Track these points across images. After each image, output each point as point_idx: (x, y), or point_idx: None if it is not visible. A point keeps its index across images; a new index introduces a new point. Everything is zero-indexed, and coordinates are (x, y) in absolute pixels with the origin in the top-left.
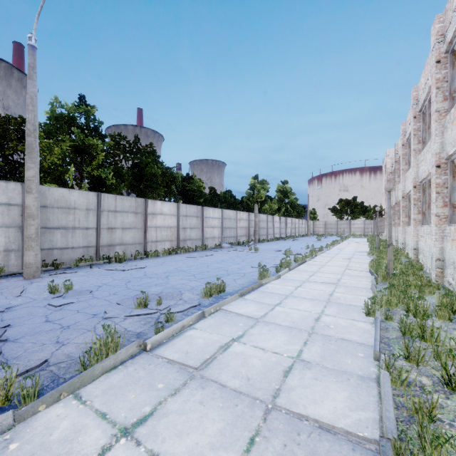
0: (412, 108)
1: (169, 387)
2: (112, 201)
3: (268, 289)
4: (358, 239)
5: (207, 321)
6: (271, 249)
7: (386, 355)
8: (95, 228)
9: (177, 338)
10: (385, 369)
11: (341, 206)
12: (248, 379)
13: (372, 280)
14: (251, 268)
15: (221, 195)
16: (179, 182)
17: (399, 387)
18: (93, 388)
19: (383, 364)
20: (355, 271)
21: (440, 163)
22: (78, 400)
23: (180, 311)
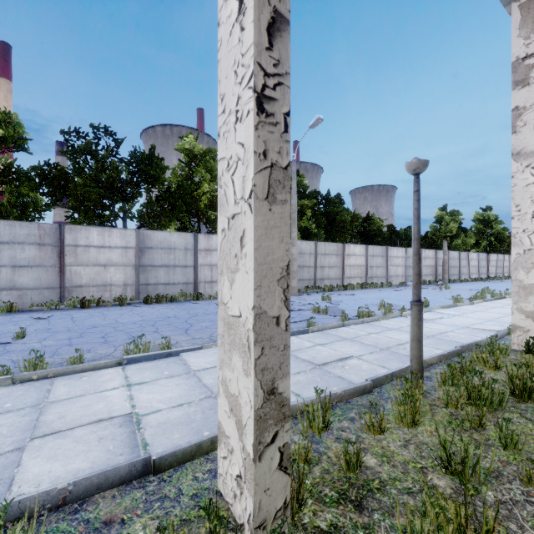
0: None
1: None
2: (323, 247)
3: (463, 308)
4: None
5: (425, 314)
6: (464, 289)
7: None
8: (314, 266)
9: None
10: None
11: None
12: (454, 324)
13: None
14: (445, 299)
15: (401, 232)
16: (359, 223)
17: None
18: (391, 320)
19: None
20: None
21: None
22: (389, 321)
23: (407, 309)
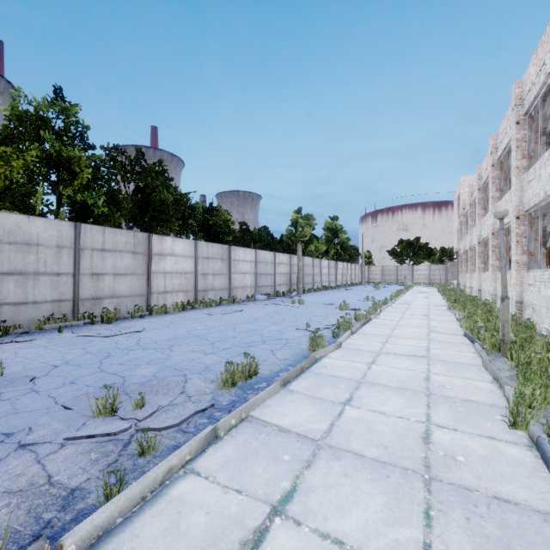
0: (513, 111)
1: None
2: (98, 235)
3: (327, 369)
4: (425, 289)
5: (222, 449)
6: (319, 302)
7: None
8: (72, 273)
9: (149, 506)
10: None
11: (402, 249)
12: None
13: (475, 349)
14: (297, 330)
15: (255, 232)
16: (200, 214)
17: None
18: None
19: None
20: (444, 334)
21: None
22: None
23: (173, 426)
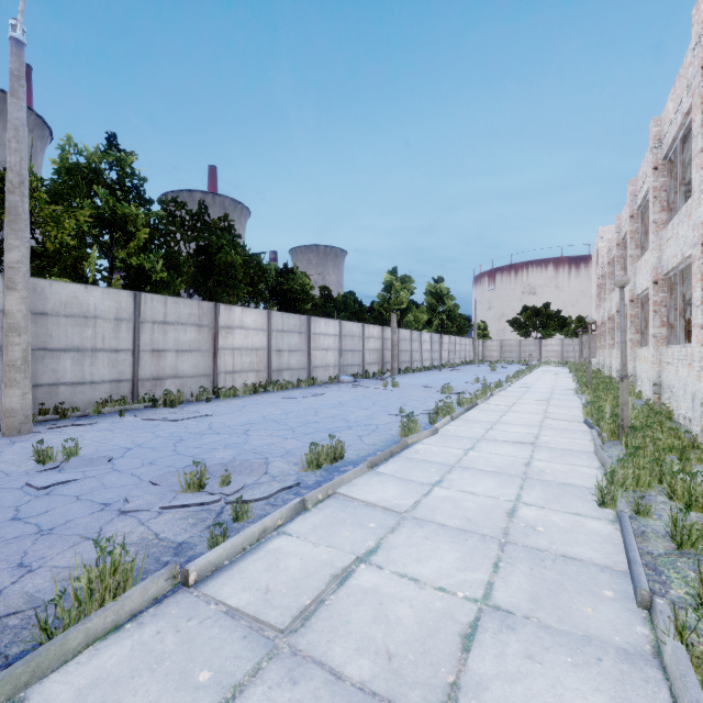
0: (650, 154)
1: (221, 681)
2: (159, 306)
3: (419, 454)
4: (554, 369)
5: (310, 518)
6: (418, 385)
7: (665, 600)
8: (131, 350)
9: (250, 555)
10: (674, 637)
11: (526, 318)
12: (388, 657)
13: (592, 437)
14: (388, 416)
15: (340, 299)
16: (273, 277)
17: None
18: (59, 684)
19: (666, 623)
20: (561, 420)
21: None
22: None
23: (262, 498)
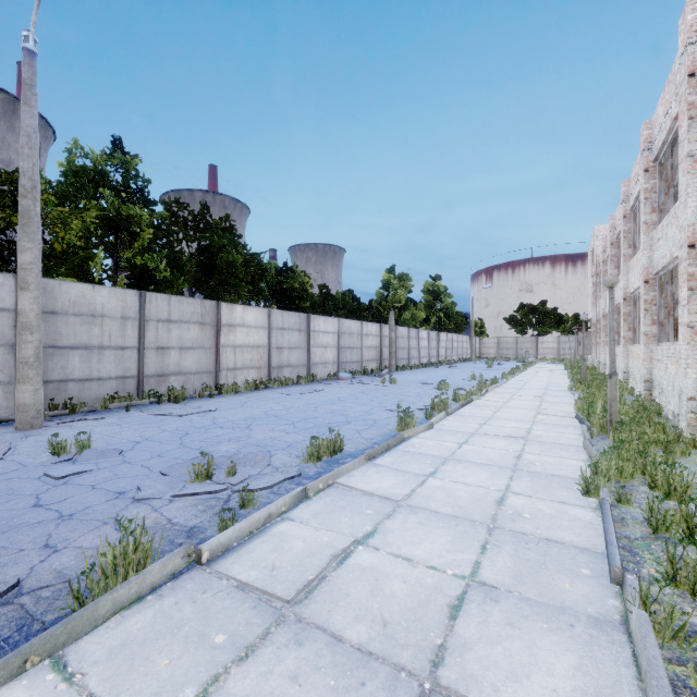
0: (641, 156)
1: (235, 643)
2: (163, 304)
3: (415, 447)
4: (550, 366)
5: (312, 506)
6: (415, 381)
7: (635, 576)
8: (137, 347)
9: (257, 537)
10: (639, 606)
11: (523, 315)
12: (384, 624)
13: (582, 431)
14: (386, 411)
15: (338, 297)
16: (273, 276)
17: (668, 643)
18: (93, 644)
19: (634, 595)
20: (553, 416)
21: (695, 241)
22: (59, 672)
23: (266, 487)
